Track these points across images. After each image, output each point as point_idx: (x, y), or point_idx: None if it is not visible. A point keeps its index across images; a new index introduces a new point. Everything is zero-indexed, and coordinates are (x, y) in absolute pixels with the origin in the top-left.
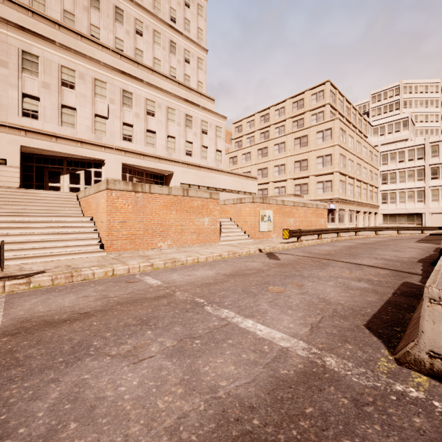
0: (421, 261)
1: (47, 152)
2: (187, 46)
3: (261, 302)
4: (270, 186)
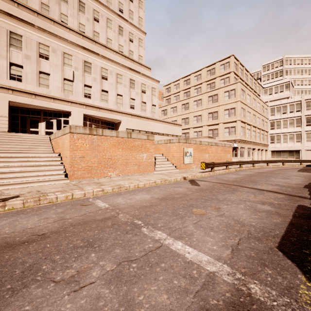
0: (306, 187)
1: (29, 106)
2: (131, 30)
3: (187, 224)
4: (190, 131)
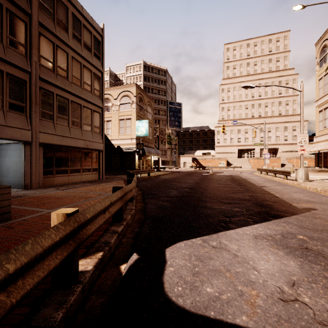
0: None
1: (242, 149)
2: (287, 99)
3: None
4: None
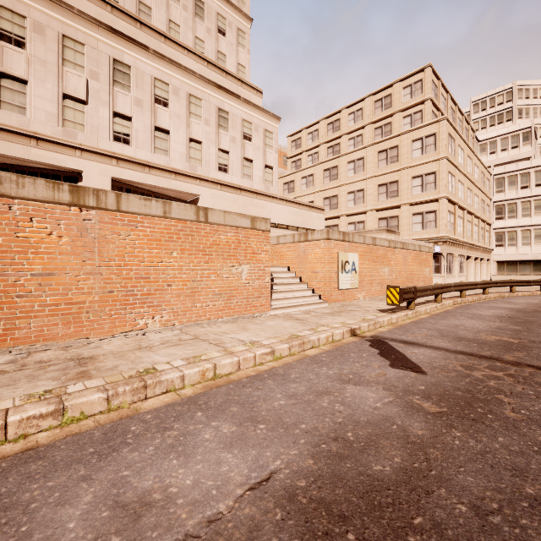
0: None
1: None
2: (221, 10)
3: None
4: (342, 222)
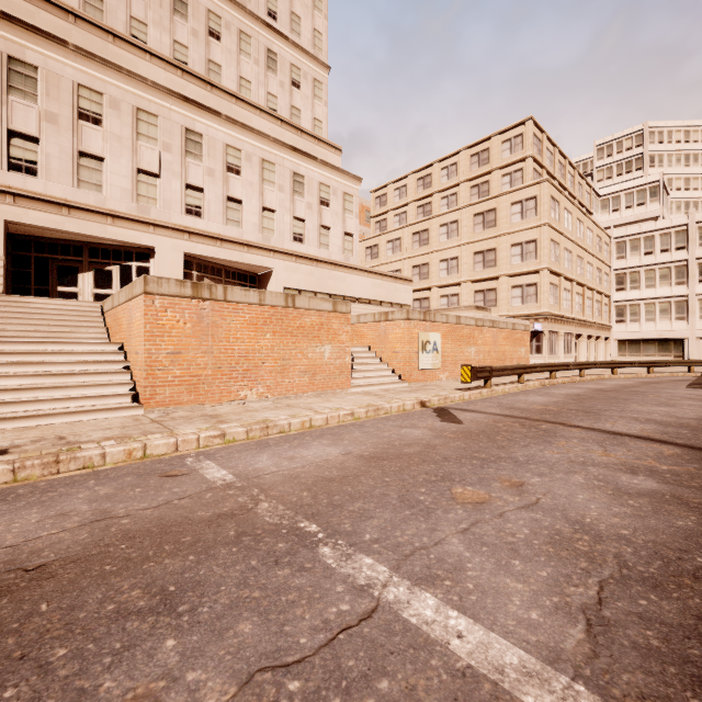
0: None
1: (55, 234)
2: (296, 60)
3: (445, 534)
4: (433, 294)
